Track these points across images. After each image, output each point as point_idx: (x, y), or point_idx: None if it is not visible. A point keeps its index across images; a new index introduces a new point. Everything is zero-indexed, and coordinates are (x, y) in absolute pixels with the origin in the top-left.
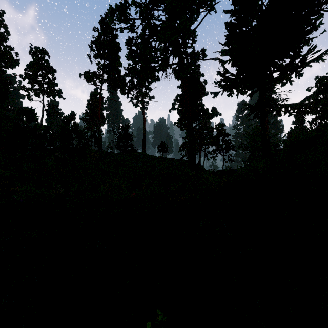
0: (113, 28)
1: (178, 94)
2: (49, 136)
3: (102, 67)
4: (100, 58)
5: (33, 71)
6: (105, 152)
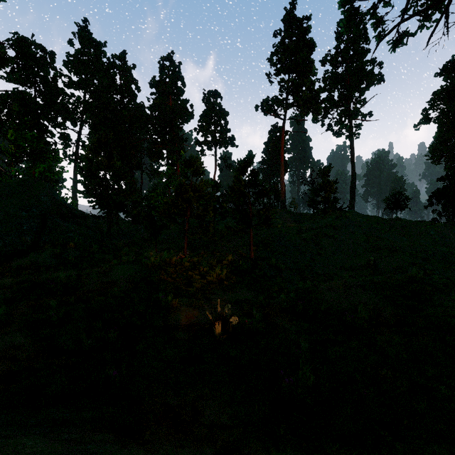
0: (303, 20)
1: (440, 87)
2: (220, 195)
3: (287, 84)
4: (283, 73)
5: (206, 121)
6: (291, 214)
